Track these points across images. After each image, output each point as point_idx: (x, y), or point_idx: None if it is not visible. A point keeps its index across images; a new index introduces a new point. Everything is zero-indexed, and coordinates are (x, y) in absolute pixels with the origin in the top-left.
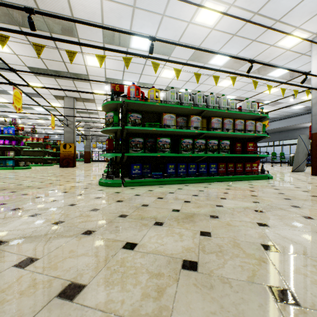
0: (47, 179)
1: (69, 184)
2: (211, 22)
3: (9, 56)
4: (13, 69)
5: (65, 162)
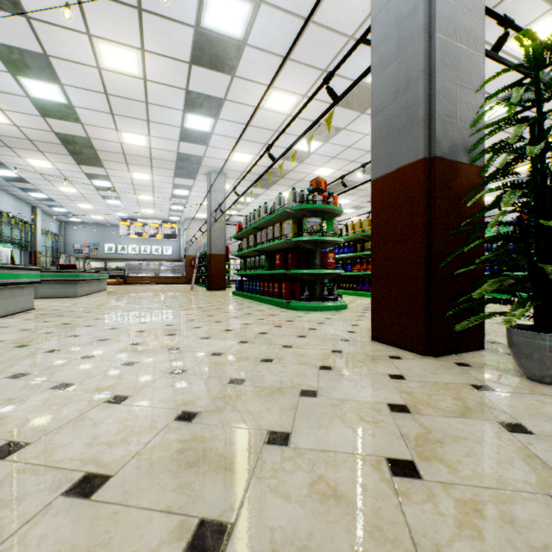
0: None
1: None
2: (292, 99)
3: None
4: None
5: None
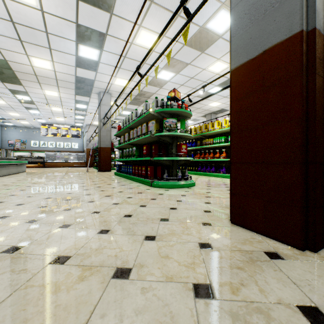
0: None
1: None
2: (155, 38)
3: None
4: None
5: None
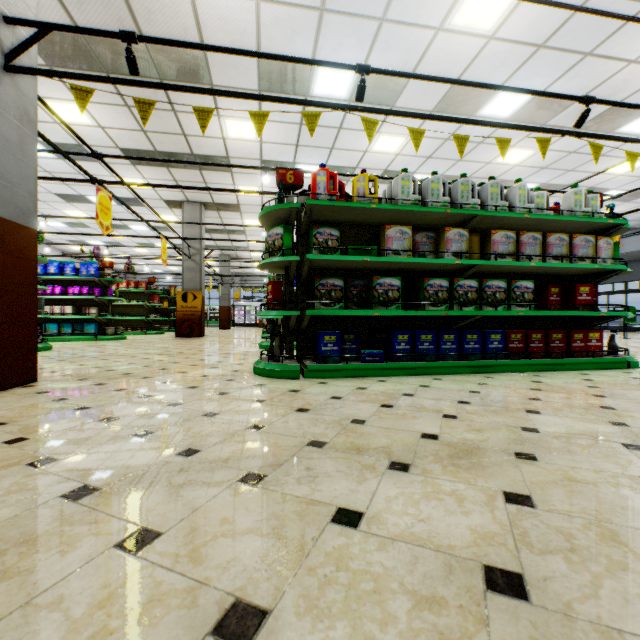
0: (156, 360)
1: (198, 371)
2: (487, 23)
3: (89, 131)
4: (98, 153)
5: (185, 328)
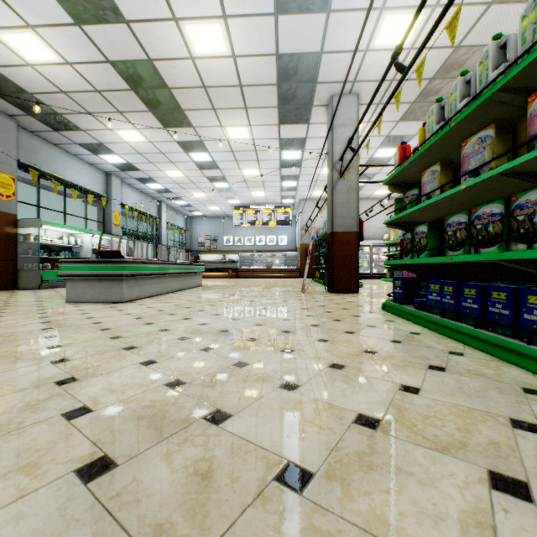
0: None
1: None
2: None
3: None
4: None
5: None
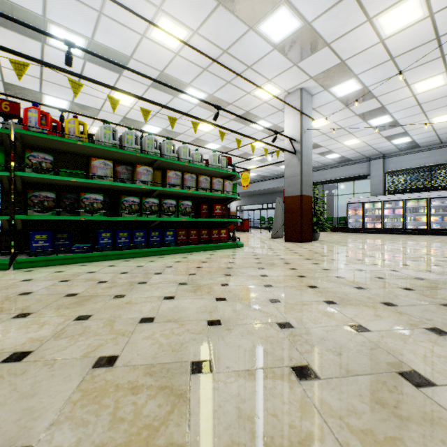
0: None
1: None
2: (173, 45)
3: None
4: None
5: None
